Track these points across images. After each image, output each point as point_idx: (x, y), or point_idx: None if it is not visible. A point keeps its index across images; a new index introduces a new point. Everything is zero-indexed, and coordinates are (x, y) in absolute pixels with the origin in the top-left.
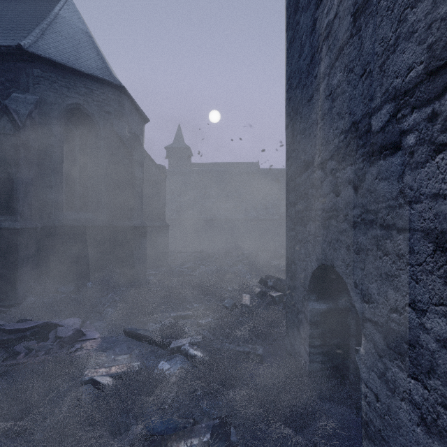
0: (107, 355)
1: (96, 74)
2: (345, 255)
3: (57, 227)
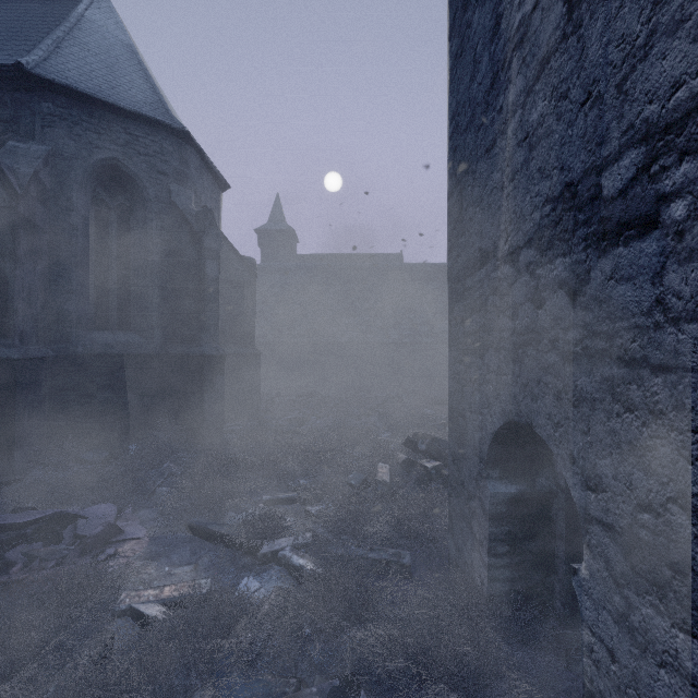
0: (157, 567)
1: (143, 111)
2: (552, 408)
3: (81, 356)
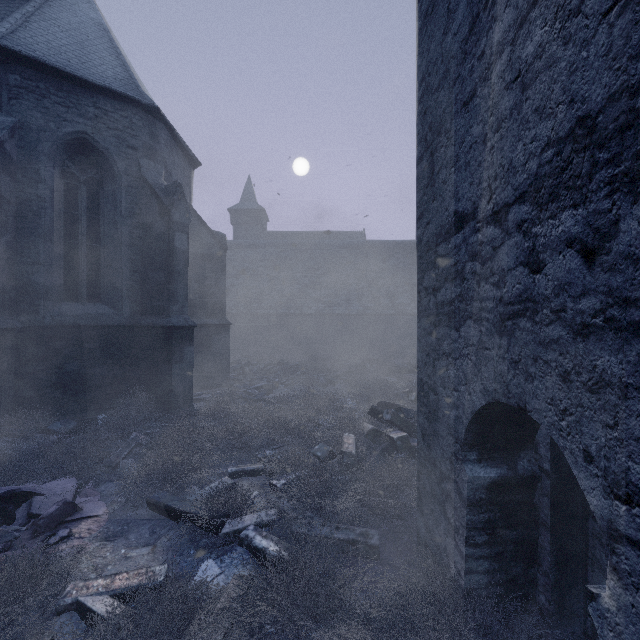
0: (113, 549)
1: (113, 87)
2: (557, 392)
3: (48, 327)
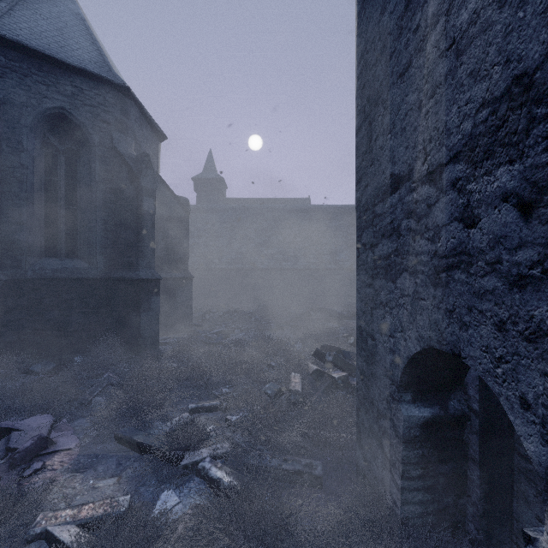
0: (83, 480)
1: (88, 68)
2: (492, 340)
3: (30, 280)
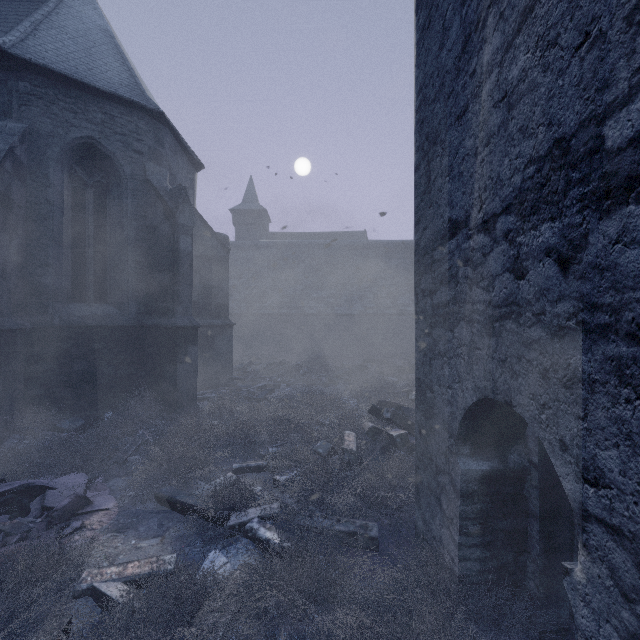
0: (124, 540)
1: (119, 92)
2: (537, 388)
3: (57, 327)
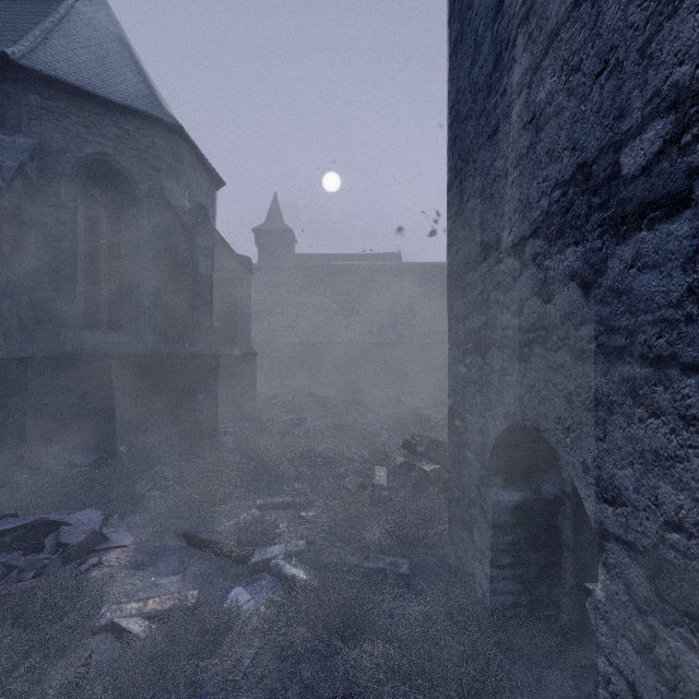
0: (143, 577)
1: (134, 105)
2: (563, 412)
3: (69, 356)
